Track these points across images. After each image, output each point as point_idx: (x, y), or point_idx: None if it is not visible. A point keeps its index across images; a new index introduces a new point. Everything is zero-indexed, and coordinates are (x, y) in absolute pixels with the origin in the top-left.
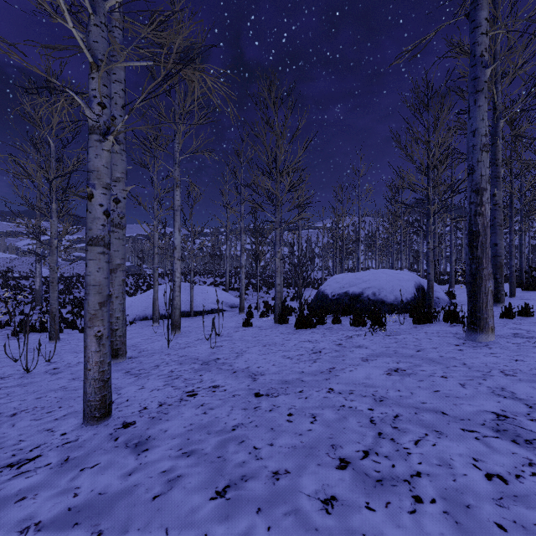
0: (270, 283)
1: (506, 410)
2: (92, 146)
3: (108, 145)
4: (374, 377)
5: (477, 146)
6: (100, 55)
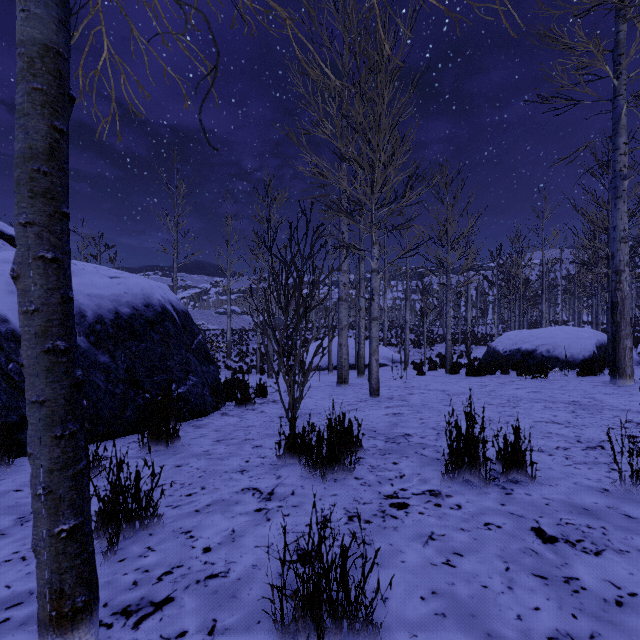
0: (432, 339)
1: (580, 400)
2: (373, 277)
3: (379, 276)
4: (518, 393)
5: (616, 238)
6: (376, 238)
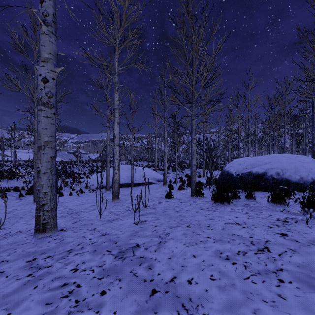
0: (183, 166)
1: None
2: None
3: None
4: None
5: None
6: None
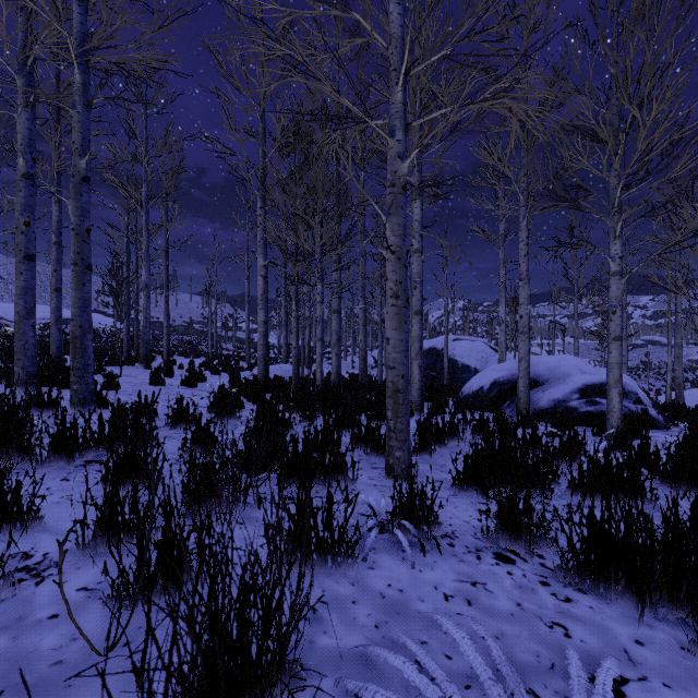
0: None
1: None
2: None
3: None
4: None
5: None
6: None
